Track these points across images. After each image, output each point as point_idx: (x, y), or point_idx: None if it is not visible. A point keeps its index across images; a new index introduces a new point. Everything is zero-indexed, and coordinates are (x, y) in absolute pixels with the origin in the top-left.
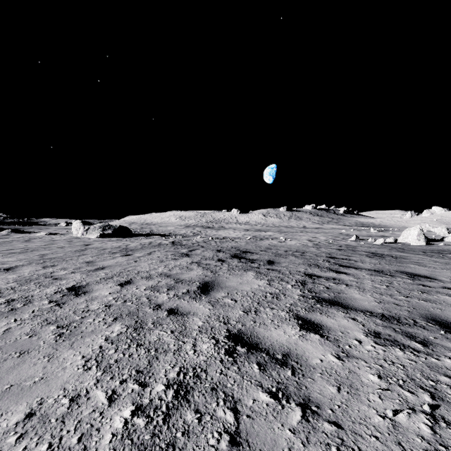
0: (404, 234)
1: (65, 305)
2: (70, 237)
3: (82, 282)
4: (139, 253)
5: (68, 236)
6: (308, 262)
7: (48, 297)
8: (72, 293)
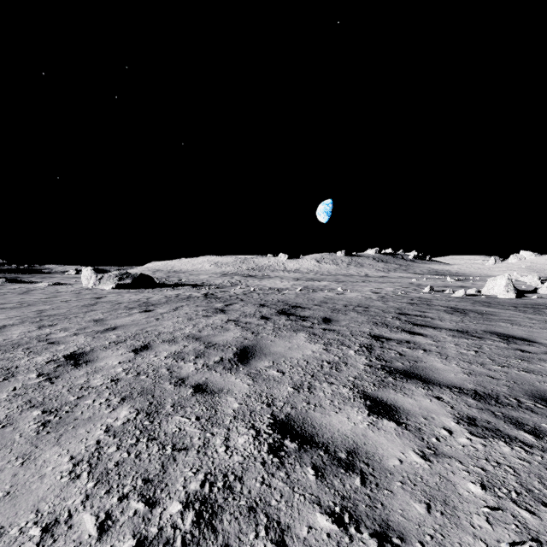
0: (489, 284)
1: (59, 380)
2: (78, 288)
3: (86, 347)
4: (163, 308)
5: (76, 287)
6: (373, 320)
7: (38, 368)
8: (71, 363)
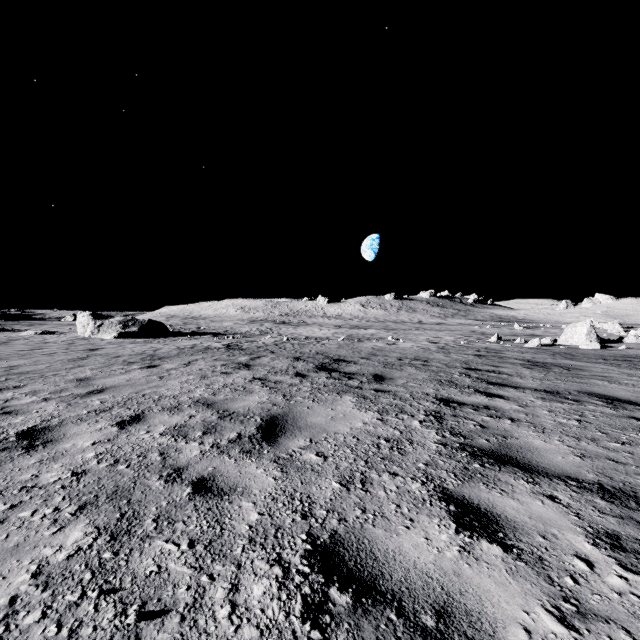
0: (568, 332)
1: None
2: (72, 338)
3: (53, 419)
4: (172, 363)
5: (69, 336)
6: (437, 377)
7: None
8: (22, 444)
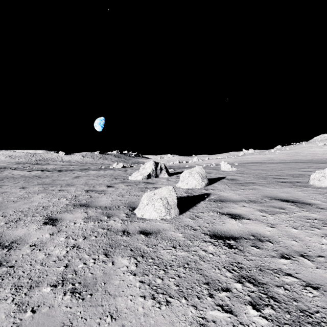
0: (113, 165)
1: None
2: None
3: None
4: (0, 170)
5: None
6: (60, 170)
7: None
8: None
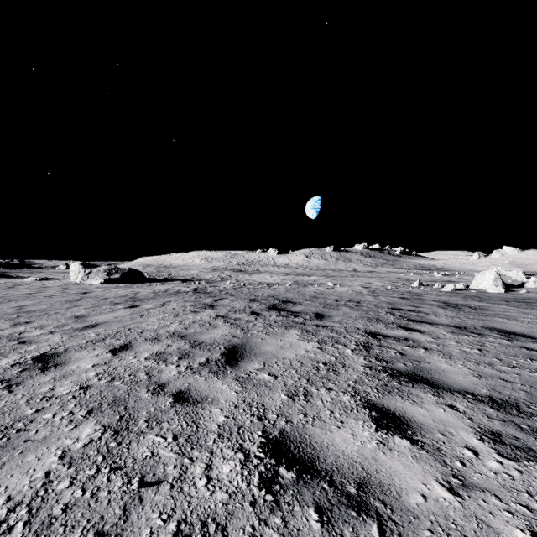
0: (478, 278)
1: (19, 387)
2: (66, 283)
3: (59, 347)
4: (150, 304)
5: (64, 281)
6: (367, 315)
7: None
8: (38, 366)
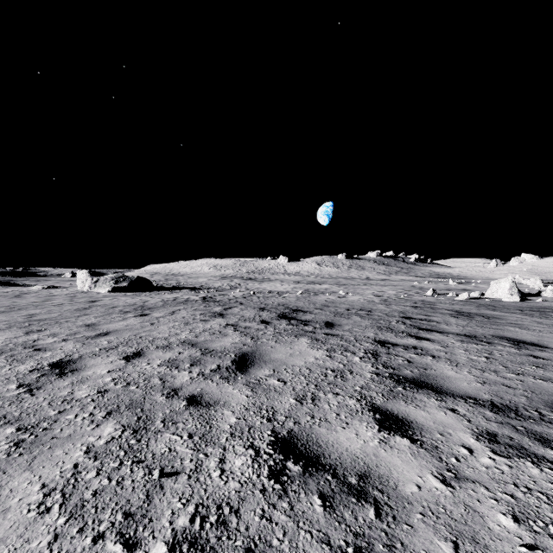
0: (493, 287)
1: (40, 391)
2: (73, 292)
3: (74, 354)
4: (159, 312)
5: (71, 290)
6: (377, 324)
7: (20, 377)
8: (56, 372)
